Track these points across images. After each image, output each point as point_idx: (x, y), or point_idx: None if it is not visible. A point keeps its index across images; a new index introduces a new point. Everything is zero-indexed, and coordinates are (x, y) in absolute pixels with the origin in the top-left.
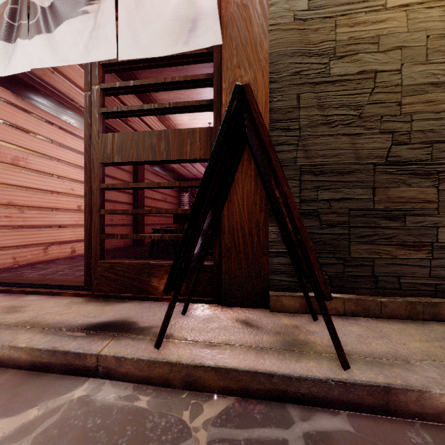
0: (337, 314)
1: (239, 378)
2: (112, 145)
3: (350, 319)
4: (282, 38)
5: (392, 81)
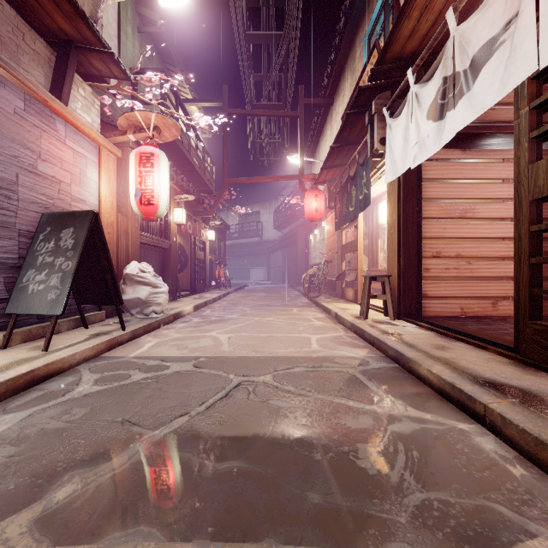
0: None
1: None
2: (546, 174)
3: None
4: None
5: None
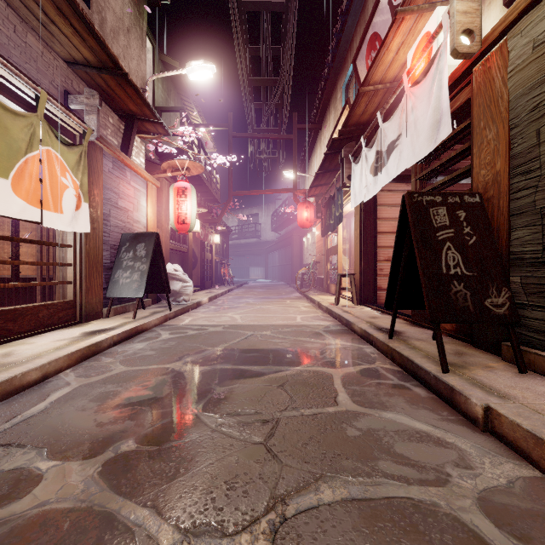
0: None
1: (404, 360)
2: None
3: None
4: (519, 80)
5: None
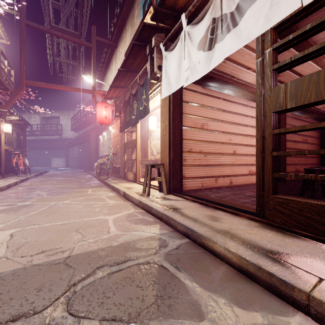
0: None
1: None
2: (285, 94)
3: None
4: None
5: None
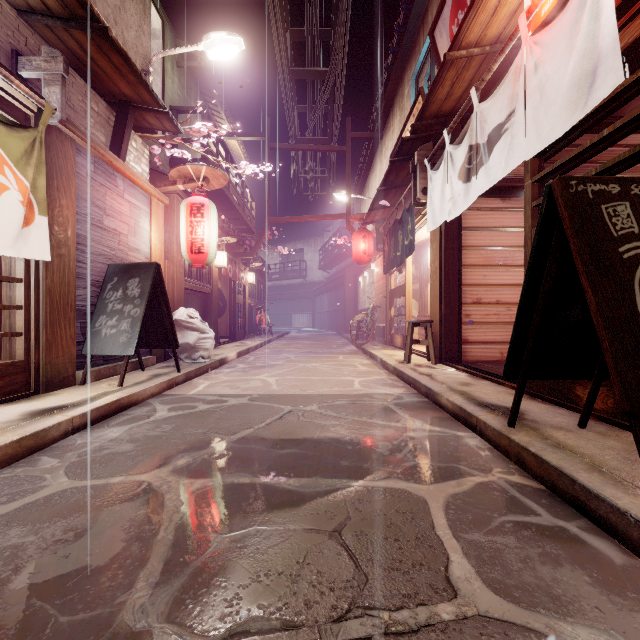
0: None
1: (549, 472)
2: None
3: None
4: None
5: None
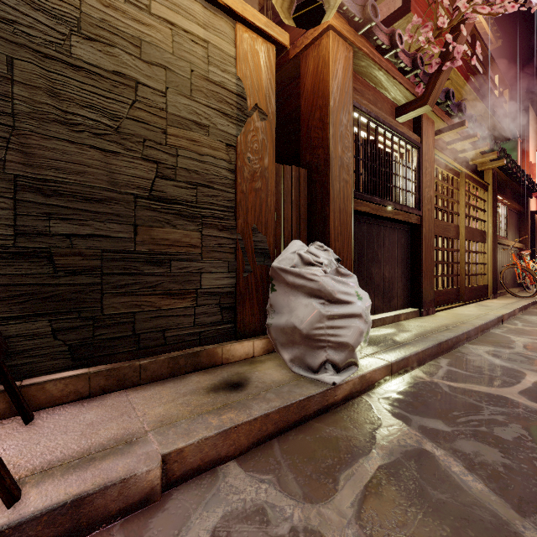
0: (79, 399)
1: None
2: None
3: (96, 400)
4: None
5: (157, 102)
